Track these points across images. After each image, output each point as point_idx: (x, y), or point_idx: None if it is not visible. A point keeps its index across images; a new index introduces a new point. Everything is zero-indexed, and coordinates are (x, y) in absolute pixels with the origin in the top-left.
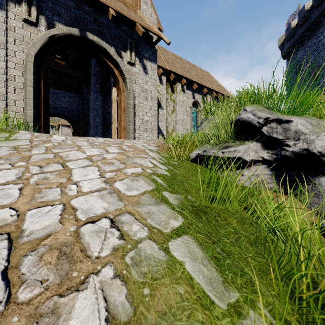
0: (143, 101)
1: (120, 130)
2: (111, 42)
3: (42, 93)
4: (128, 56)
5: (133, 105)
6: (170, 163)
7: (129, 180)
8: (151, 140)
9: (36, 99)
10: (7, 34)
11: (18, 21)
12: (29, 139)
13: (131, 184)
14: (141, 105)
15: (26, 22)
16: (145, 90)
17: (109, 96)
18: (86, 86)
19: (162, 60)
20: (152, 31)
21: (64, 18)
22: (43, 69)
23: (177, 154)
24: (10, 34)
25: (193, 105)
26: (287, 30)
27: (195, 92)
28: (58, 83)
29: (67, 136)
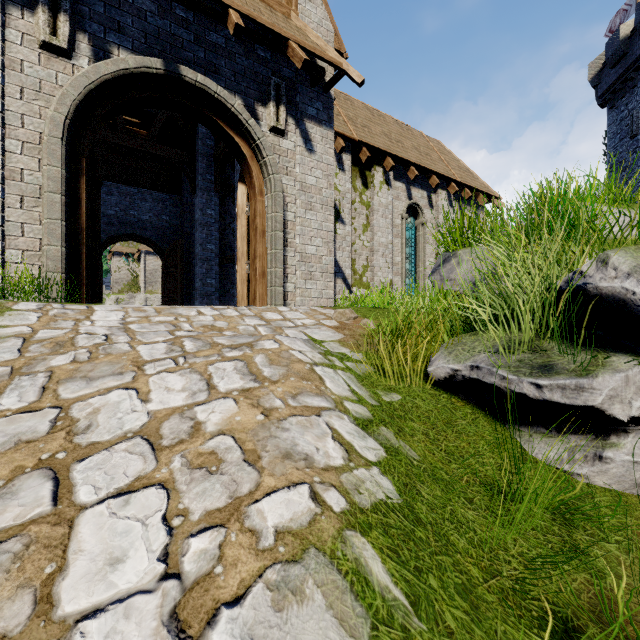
0: (305, 213)
1: (254, 277)
2: (235, 87)
3: (83, 205)
4: (271, 114)
5: (283, 222)
6: (383, 407)
7: (267, 594)
8: (321, 297)
9: (70, 218)
10: (4, 77)
11: (28, 47)
12: (25, 336)
13: (274, 639)
14: (299, 221)
15: (46, 49)
16: (309, 187)
17: (233, 197)
18: (188, 177)
19: (342, 119)
20: (323, 58)
21: (131, 37)
22: (86, 152)
23: (394, 360)
24: (12, 77)
25: (407, 213)
26: (610, 45)
27: (413, 184)
28: (133, 172)
29: (130, 311)
